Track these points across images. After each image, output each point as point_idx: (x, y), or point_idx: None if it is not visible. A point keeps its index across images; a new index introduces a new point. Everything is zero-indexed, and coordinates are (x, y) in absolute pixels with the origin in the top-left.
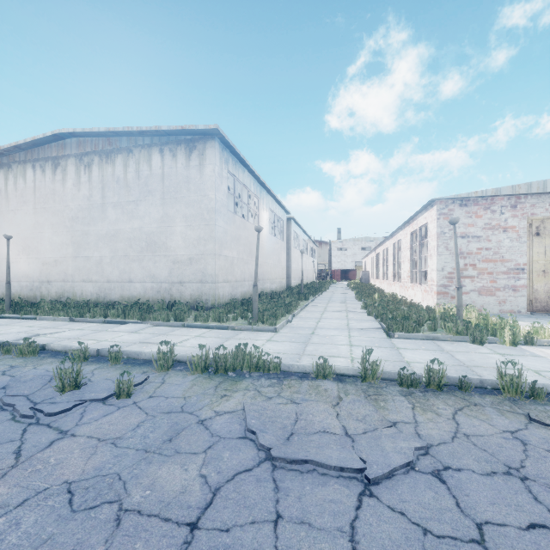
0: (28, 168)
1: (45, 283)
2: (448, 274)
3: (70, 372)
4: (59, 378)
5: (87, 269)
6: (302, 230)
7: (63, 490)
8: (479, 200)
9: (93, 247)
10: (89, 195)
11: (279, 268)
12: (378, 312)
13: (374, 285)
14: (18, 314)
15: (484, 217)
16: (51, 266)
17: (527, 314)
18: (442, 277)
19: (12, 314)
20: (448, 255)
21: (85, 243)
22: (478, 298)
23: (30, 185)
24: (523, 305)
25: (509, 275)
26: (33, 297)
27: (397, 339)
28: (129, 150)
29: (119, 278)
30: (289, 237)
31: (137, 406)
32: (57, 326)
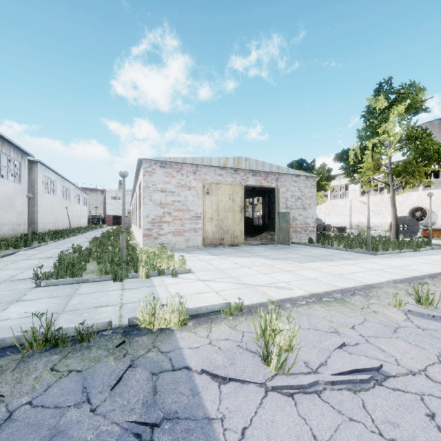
0: None
1: None
2: (152, 220)
3: None
4: None
5: None
6: (60, 176)
7: None
8: (174, 165)
9: None
10: None
11: (12, 213)
12: (61, 258)
13: (128, 229)
14: None
15: (176, 178)
16: None
17: (202, 247)
18: (147, 222)
19: None
20: (152, 205)
21: None
22: (173, 238)
23: None
24: (200, 241)
25: (192, 221)
26: None
27: (41, 288)
28: None
29: None
30: (35, 181)
31: None
32: None
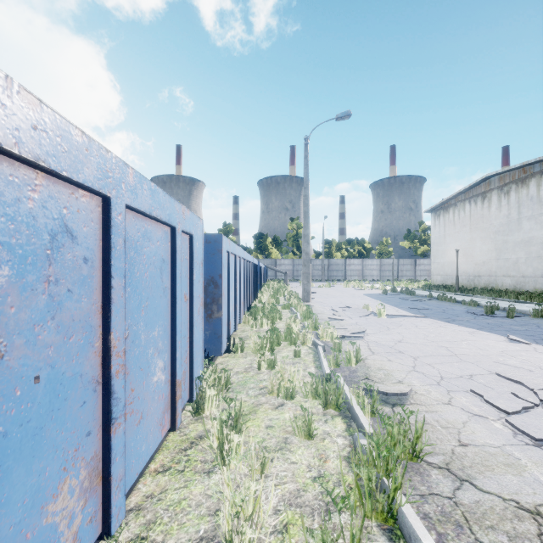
0: (466, 204)
1: (476, 277)
2: None
3: (489, 307)
4: (485, 308)
5: (505, 267)
6: None
7: (486, 323)
8: None
9: (510, 252)
10: (507, 214)
11: None
12: None
13: None
14: (463, 293)
15: None
16: (480, 266)
17: None
18: None
19: (459, 293)
20: None
21: (504, 249)
22: None
23: (467, 214)
24: None
25: None
26: (469, 286)
27: None
28: (541, 173)
29: (532, 274)
30: None
31: (514, 320)
32: (484, 300)
